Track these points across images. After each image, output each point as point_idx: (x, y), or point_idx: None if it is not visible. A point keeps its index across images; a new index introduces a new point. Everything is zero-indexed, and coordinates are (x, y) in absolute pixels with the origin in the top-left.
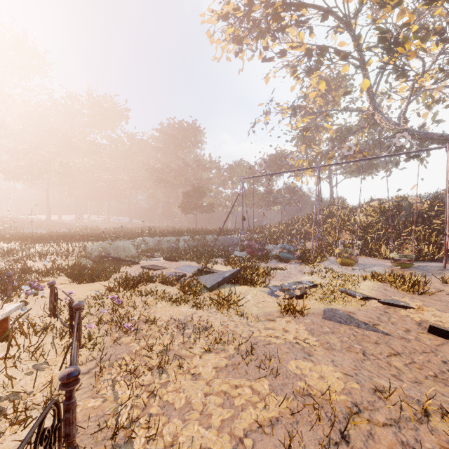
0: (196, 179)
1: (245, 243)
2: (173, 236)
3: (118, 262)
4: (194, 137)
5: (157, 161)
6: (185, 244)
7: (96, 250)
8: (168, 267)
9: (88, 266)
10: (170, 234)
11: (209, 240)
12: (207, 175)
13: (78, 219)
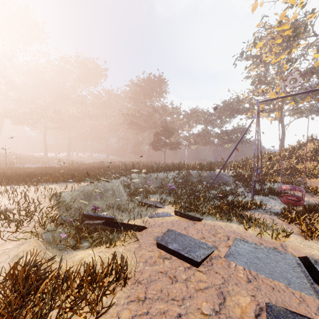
0: (162, 122)
1: (284, 187)
2: (159, 173)
3: (111, 228)
4: (160, 88)
5: (129, 108)
6: (174, 182)
7: (77, 197)
8: (210, 247)
9: (52, 258)
10: (153, 170)
11: (194, 176)
12: (170, 118)
13: (68, 155)
